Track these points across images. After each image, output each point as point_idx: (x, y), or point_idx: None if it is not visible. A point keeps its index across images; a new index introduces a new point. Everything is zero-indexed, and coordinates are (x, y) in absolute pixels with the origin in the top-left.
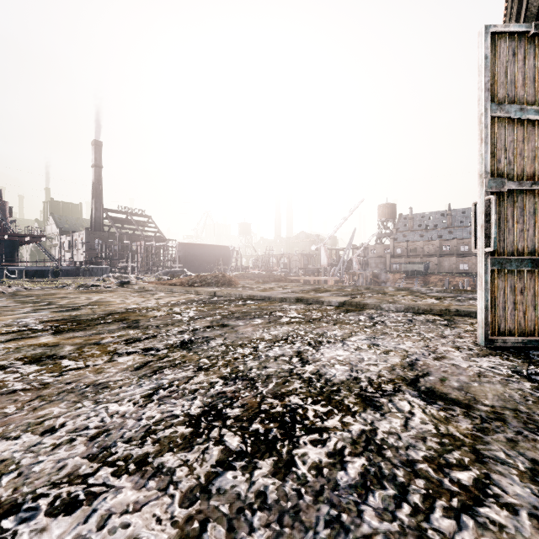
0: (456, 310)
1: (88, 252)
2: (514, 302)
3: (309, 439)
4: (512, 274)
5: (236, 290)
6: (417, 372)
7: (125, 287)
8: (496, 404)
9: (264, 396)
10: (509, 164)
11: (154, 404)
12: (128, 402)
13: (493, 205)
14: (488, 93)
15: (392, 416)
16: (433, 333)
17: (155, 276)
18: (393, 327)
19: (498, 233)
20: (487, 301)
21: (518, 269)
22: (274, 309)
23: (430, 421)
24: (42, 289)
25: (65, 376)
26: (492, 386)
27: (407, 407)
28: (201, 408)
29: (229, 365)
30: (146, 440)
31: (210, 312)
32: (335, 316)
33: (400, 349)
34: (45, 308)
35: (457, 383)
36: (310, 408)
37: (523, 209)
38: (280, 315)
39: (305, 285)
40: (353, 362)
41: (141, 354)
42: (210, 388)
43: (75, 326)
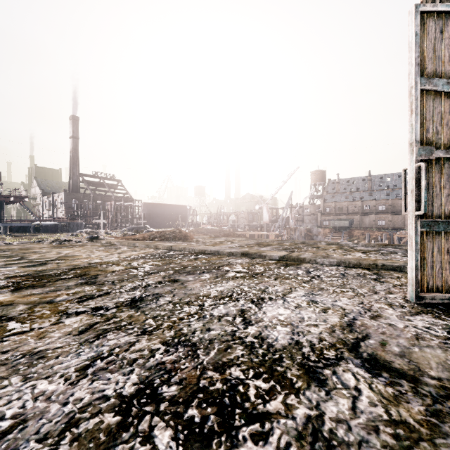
0: (383, 264)
1: (65, 210)
2: (442, 262)
3: (249, 431)
4: (439, 236)
5: (190, 245)
6: (356, 334)
7: (94, 242)
8: (442, 376)
9: (204, 367)
10: (437, 134)
11: (87, 381)
12: (59, 378)
13: (424, 171)
14: (418, 68)
15: (337, 394)
16: (365, 289)
17: (121, 232)
18: (329, 281)
19: (427, 198)
20: (417, 261)
21: (445, 231)
22: (222, 263)
23: (379, 401)
24: (20, 243)
25: (5, 342)
26: (432, 351)
27: (352, 381)
28: (136, 385)
29: (173, 326)
30: (63, 437)
31: (165, 266)
32: (276, 270)
33: (337, 307)
34: (15, 263)
35: (398, 348)
36: (251, 383)
37: (449, 175)
38: (226, 269)
39: (250, 239)
40: (294, 322)
41: (89, 315)
42: (150, 357)
43: (36, 282)
